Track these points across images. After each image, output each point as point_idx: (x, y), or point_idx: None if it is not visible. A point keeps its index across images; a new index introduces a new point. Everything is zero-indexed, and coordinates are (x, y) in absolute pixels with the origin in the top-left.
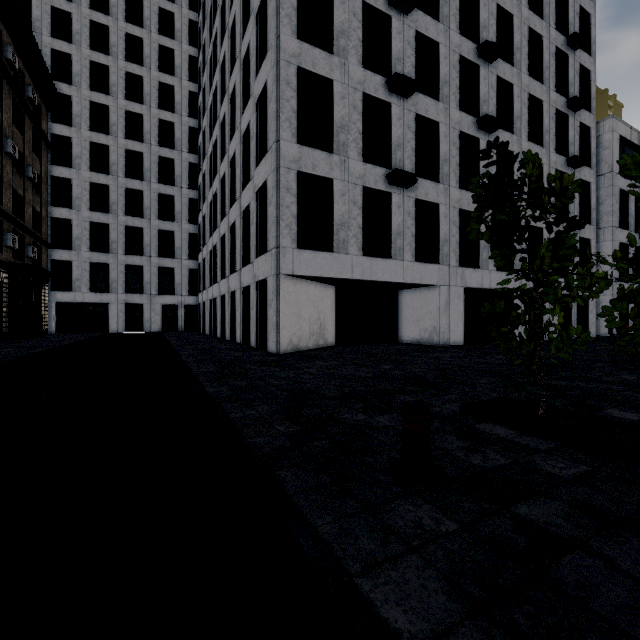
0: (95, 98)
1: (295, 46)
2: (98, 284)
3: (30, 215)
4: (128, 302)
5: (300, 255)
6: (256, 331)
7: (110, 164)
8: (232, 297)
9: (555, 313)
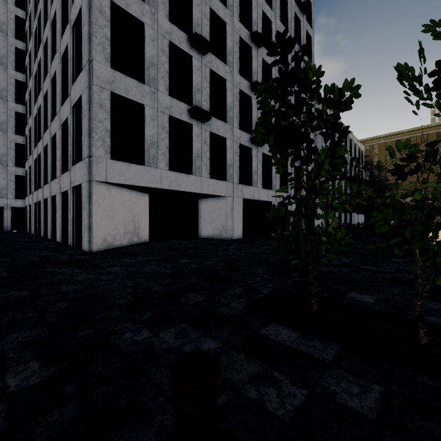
0: None
1: None
2: None
3: None
4: None
5: (113, 165)
6: (73, 231)
7: None
8: (54, 201)
9: (328, 218)
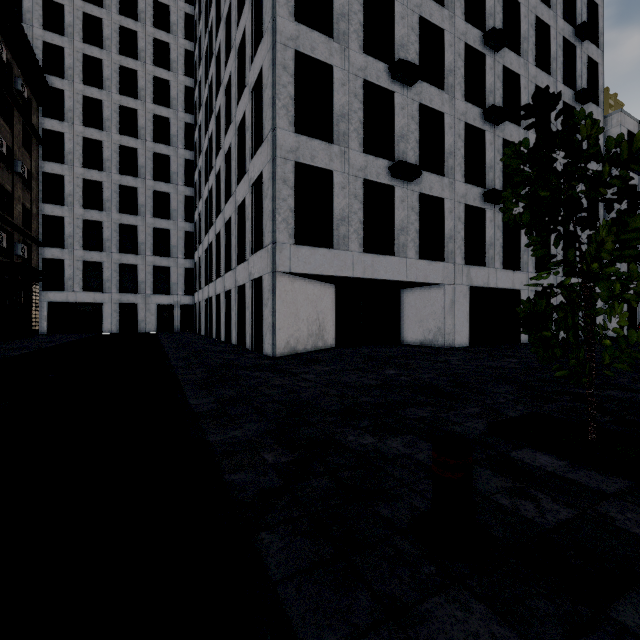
0: (88, 92)
1: (292, 28)
2: (91, 283)
3: (19, 212)
4: (122, 302)
5: (298, 251)
6: (251, 332)
7: (104, 160)
8: (227, 296)
9: (614, 313)
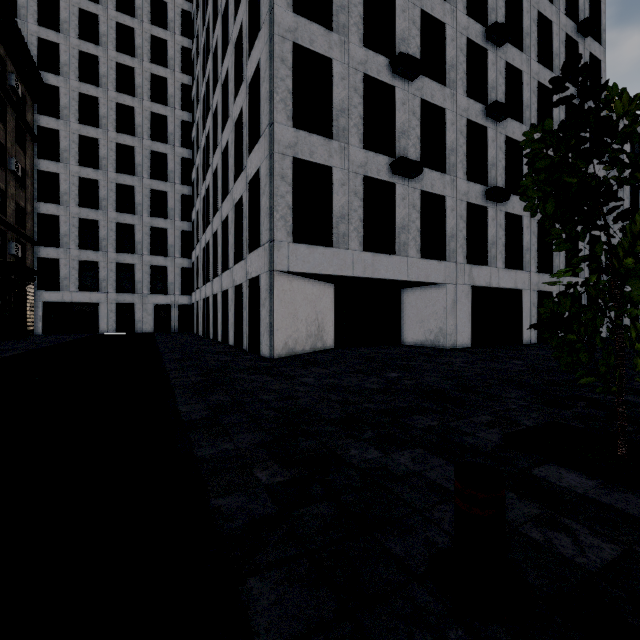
0: (84, 89)
1: (291, 20)
2: (87, 283)
3: (13, 210)
4: (119, 302)
5: (296, 250)
6: (249, 333)
7: (100, 158)
8: (225, 296)
9: None
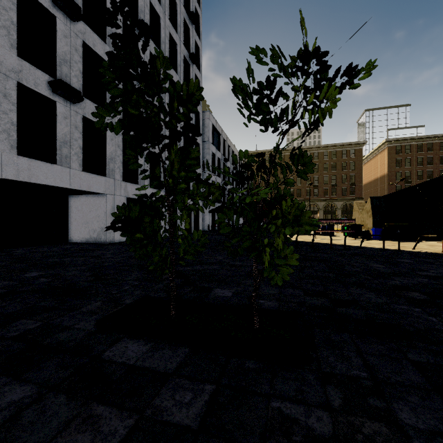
0: None
1: None
2: None
3: None
4: None
5: None
6: None
7: None
8: None
9: (183, 219)
